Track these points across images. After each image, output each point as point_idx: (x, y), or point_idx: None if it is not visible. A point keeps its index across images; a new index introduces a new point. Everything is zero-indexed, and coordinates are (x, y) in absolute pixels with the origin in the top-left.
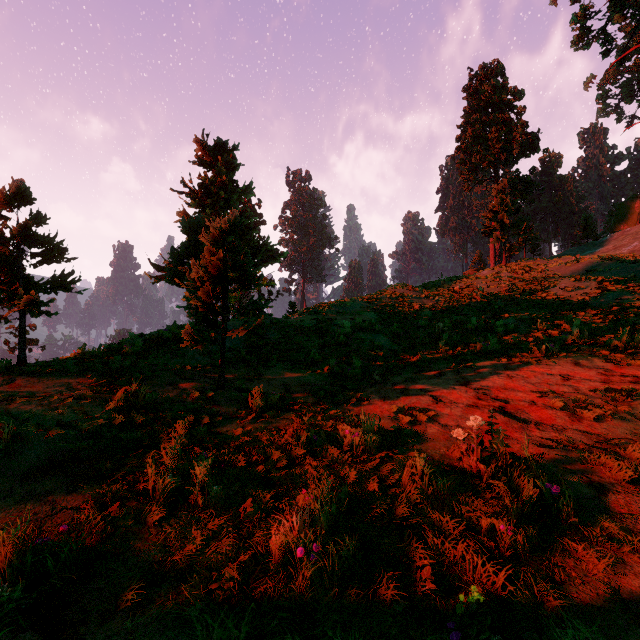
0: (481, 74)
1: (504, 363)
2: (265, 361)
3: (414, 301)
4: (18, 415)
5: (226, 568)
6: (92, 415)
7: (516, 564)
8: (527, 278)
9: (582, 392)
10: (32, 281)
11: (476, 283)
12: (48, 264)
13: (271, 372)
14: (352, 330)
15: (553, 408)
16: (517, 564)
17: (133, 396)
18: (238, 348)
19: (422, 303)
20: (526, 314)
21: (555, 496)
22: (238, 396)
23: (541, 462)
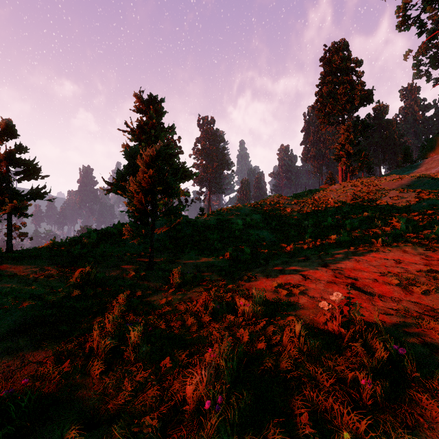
0: (332, 49)
1: (352, 251)
2: (182, 249)
3: (287, 206)
4: (2, 290)
5: (149, 415)
6: (56, 289)
7: (375, 412)
8: (365, 190)
9: (411, 272)
10: (17, 192)
11: (330, 194)
12: (28, 180)
13: (186, 257)
14: (244, 227)
15: (390, 284)
16: (376, 412)
17: (87, 275)
18: (163, 239)
19: (292, 208)
20: (366, 216)
21: (401, 355)
22: (163, 274)
23: (385, 326)
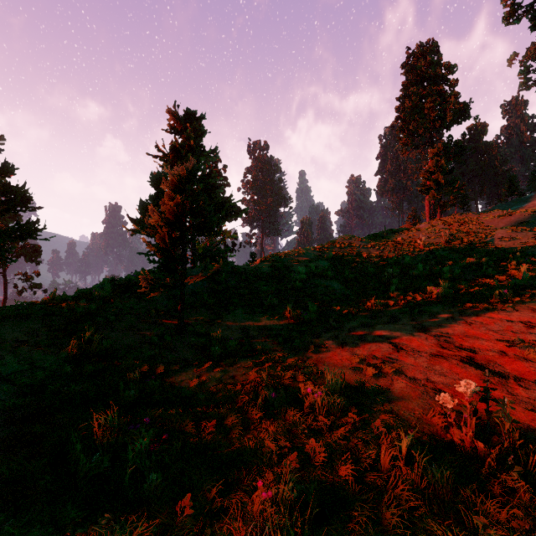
0: (418, 52)
1: (458, 309)
2: (226, 305)
3: (361, 250)
4: None
5: None
6: (39, 365)
7: None
8: (463, 229)
9: None
10: (3, 229)
11: (417, 234)
12: (15, 212)
13: (231, 316)
14: (307, 276)
15: (528, 360)
16: None
17: (90, 342)
18: (201, 293)
19: (369, 252)
20: (470, 261)
21: None
22: (197, 341)
23: None
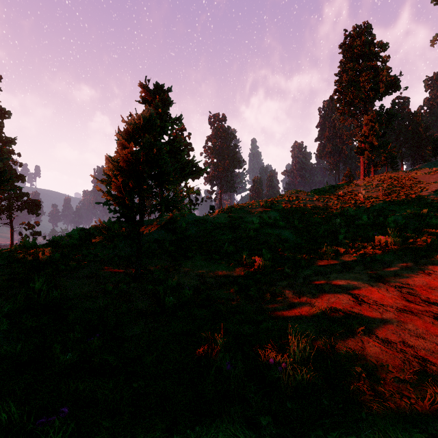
0: (354, 33)
1: (410, 257)
2: (185, 252)
3: (308, 203)
4: None
5: None
6: None
7: None
8: (398, 184)
9: None
10: None
11: (356, 189)
12: None
13: (190, 263)
14: (260, 226)
15: None
16: None
17: (43, 292)
18: (164, 240)
19: (314, 204)
20: (411, 212)
21: None
22: (154, 289)
23: None
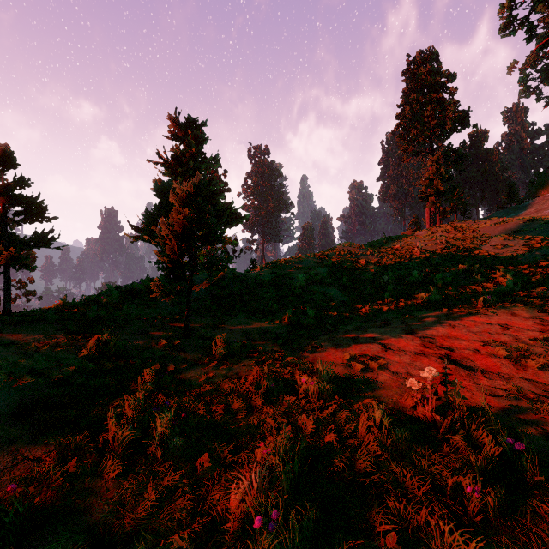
0: (418, 60)
1: (445, 313)
2: (228, 311)
3: (360, 257)
4: None
5: (179, 534)
6: (64, 362)
7: (486, 531)
8: (460, 237)
9: (522, 341)
10: (17, 238)
11: (415, 242)
12: (31, 223)
13: (233, 321)
14: (306, 283)
15: (497, 356)
16: (487, 531)
17: (105, 344)
18: (204, 299)
19: (368, 259)
20: (462, 269)
21: (517, 452)
22: (203, 343)
23: (493, 411)
